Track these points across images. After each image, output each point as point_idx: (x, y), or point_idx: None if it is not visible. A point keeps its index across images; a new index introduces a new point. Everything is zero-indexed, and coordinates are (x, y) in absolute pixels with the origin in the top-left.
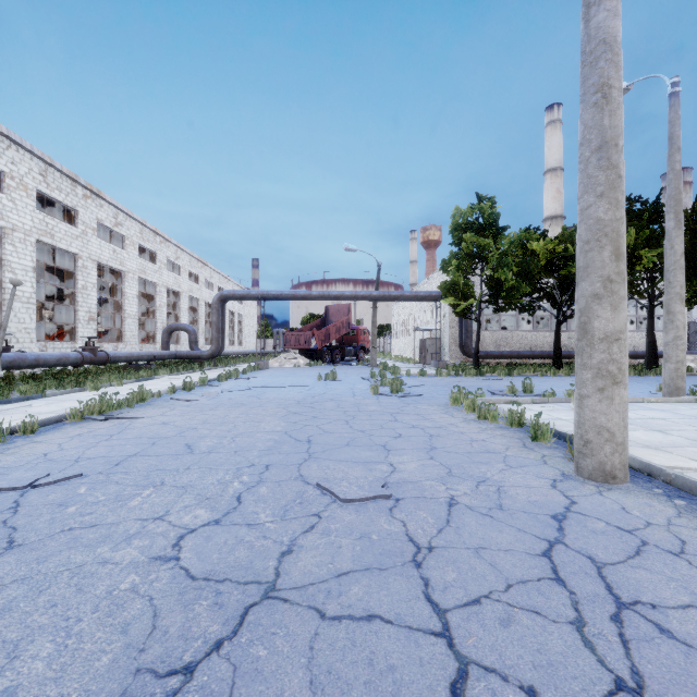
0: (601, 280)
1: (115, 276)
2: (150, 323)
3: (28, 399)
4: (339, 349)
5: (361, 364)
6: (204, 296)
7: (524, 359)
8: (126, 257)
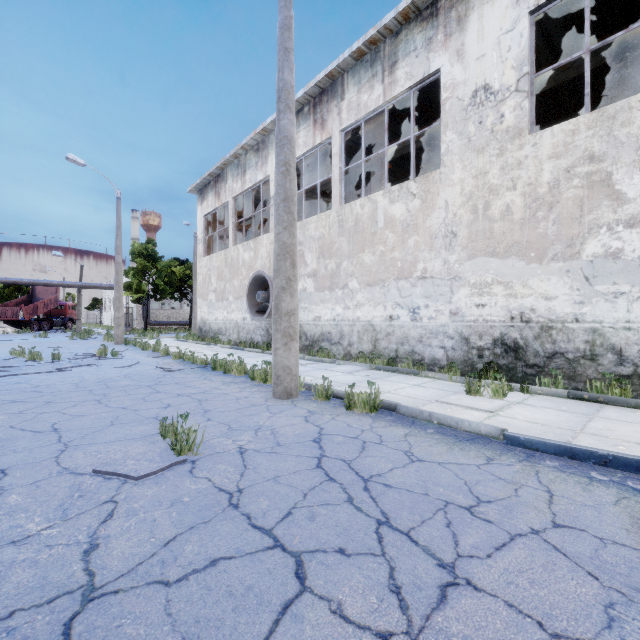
0: (117, 307)
1: None
2: None
3: None
4: (47, 320)
5: (68, 331)
6: None
7: (185, 326)
8: None
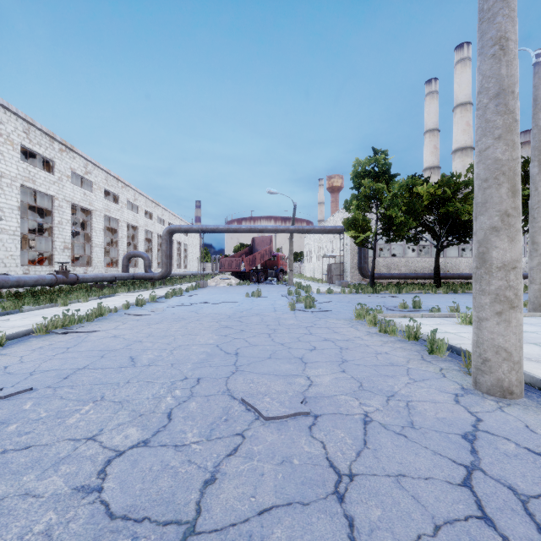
0: (499, 214)
1: (86, 213)
2: (114, 251)
3: (8, 314)
4: (263, 271)
5: (280, 283)
6: (157, 230)
7: (409, 280)
8: (94, 199)
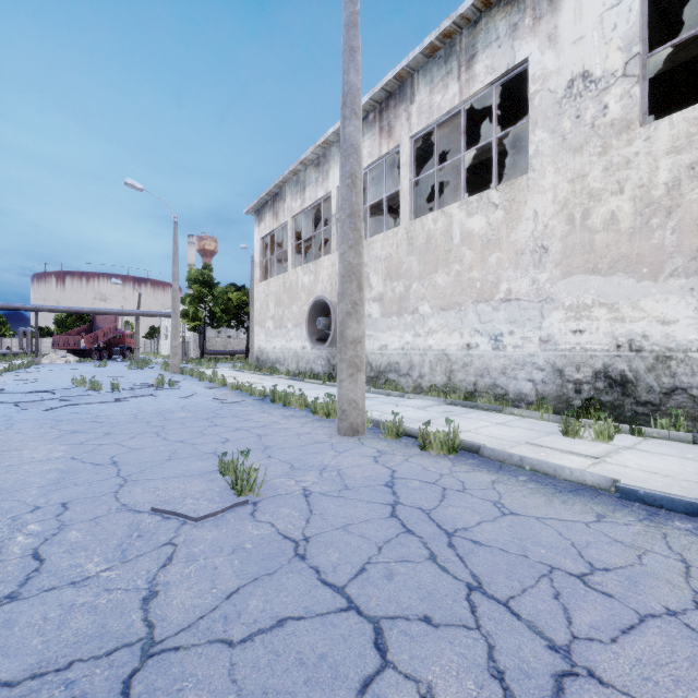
0: (174, 336)
1: None
2: None
3: None
4: (107, 349)
5: (127, 360)
6: None
7: (242, 355)
8: None
